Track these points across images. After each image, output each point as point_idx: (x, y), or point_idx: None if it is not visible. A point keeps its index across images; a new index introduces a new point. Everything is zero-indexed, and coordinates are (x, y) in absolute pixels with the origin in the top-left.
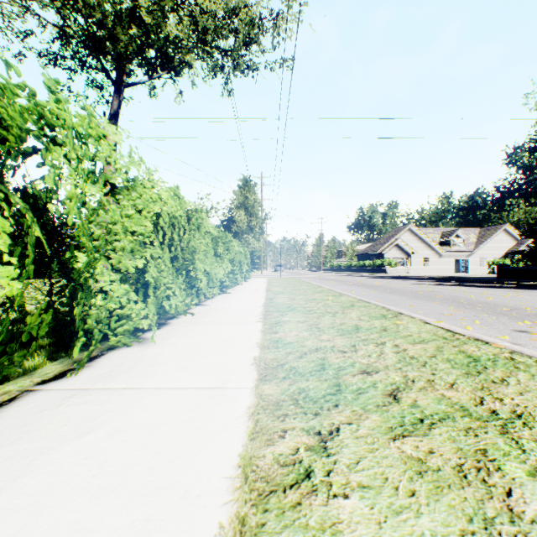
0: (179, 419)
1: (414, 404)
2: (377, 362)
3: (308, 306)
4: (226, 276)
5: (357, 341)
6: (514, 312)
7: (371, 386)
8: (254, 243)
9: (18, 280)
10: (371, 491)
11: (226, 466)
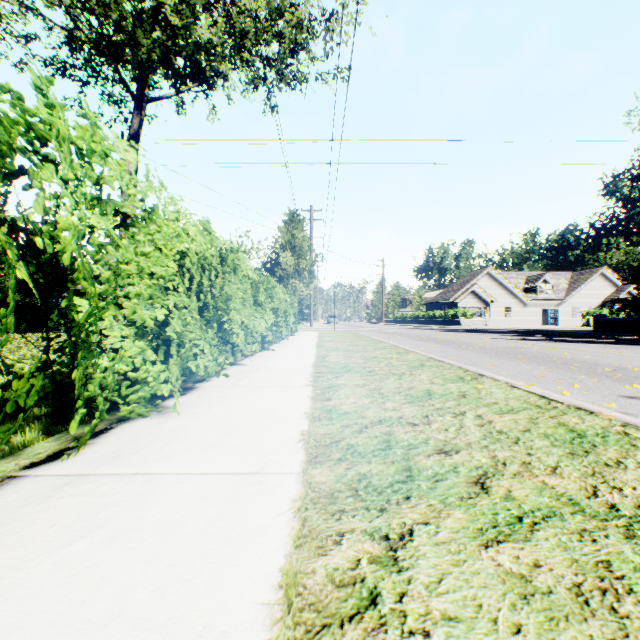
0: (203, 518)
1: (508, 496)
2: (457, 437)
3: (368, 366)
4: (268, 329)
5: (429, 411)
6: (619, 373)
7: (451, 470)
8: (303, 290)
9: (18, 334)
10: (460, 625)
11: (262, 587)
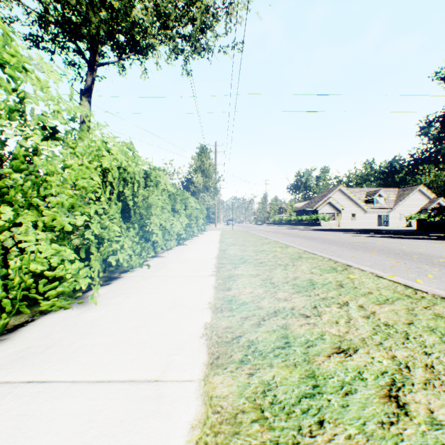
0: None
1: (433, 420)
2: (350, 332)
3: (259, 258)
4: (183, 229)
5: (316, 301)
6: None
7: (357, 378)
8: (209, 201)
9: None
10: None
11: None
